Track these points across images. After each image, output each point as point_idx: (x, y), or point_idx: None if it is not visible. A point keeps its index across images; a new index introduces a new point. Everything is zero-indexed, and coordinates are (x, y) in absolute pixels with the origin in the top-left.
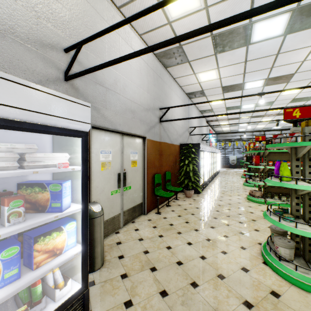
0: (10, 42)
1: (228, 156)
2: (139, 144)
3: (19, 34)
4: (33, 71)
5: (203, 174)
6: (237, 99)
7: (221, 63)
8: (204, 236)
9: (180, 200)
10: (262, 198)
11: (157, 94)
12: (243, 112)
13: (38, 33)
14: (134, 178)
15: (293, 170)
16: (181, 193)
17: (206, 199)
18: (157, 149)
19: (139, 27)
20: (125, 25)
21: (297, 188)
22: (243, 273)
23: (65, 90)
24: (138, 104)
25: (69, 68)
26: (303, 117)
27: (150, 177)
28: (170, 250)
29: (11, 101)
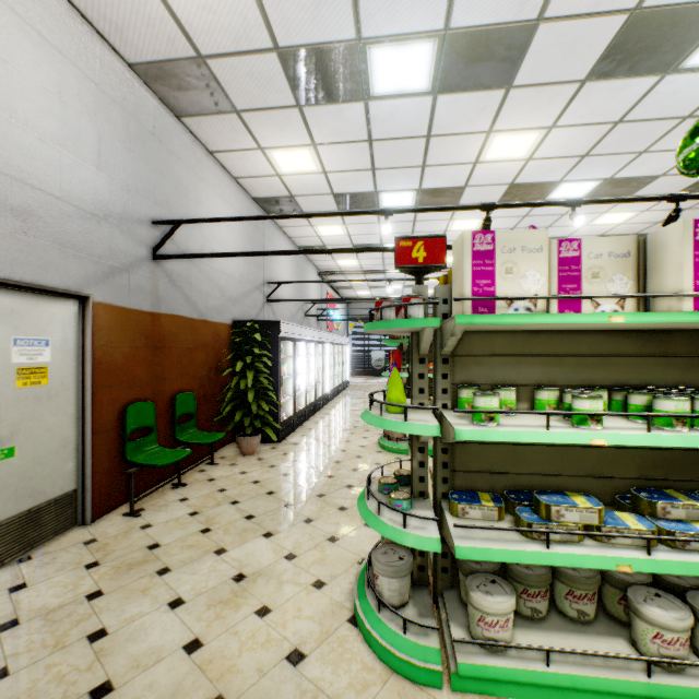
0: None
1: (369, 351)
2: (59, 317)
3: None
4: None
5: (295, 393)
6: (372, 229)
7: (319, 133)
8: (233, 569)
9: (222, 465)
10: (406, 440)
11: (144, 179)
12: (352, 251)
13: None
14: (33, 420)
15: (414, 385)
16: (235, 445)
17: (289, 455)
18: (144, 334)
19: None
20: None
21: (405, 431)
22: (287, 671)
23: None
24: (48, 193)
25: None
26: (432, 262)
27: (110, 412)
28: (95, 647)
29: None
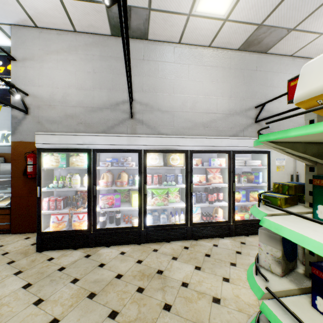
0: (235, 116)
1: None
2: None
3: (237, 111)
4: (242, 124)
5: None
6: None
7: None
8: None
9: None
10: None
11: None
12: None
13: (243, 106)
14: None
15: None
16: None
17: None
18: None
19: (313, 55)
20: (297, 62)
21: None
22: None
23: (255, 127)
24: None
25: (257, 116)
26: None
27: None
28: None
29: (246, 145)
